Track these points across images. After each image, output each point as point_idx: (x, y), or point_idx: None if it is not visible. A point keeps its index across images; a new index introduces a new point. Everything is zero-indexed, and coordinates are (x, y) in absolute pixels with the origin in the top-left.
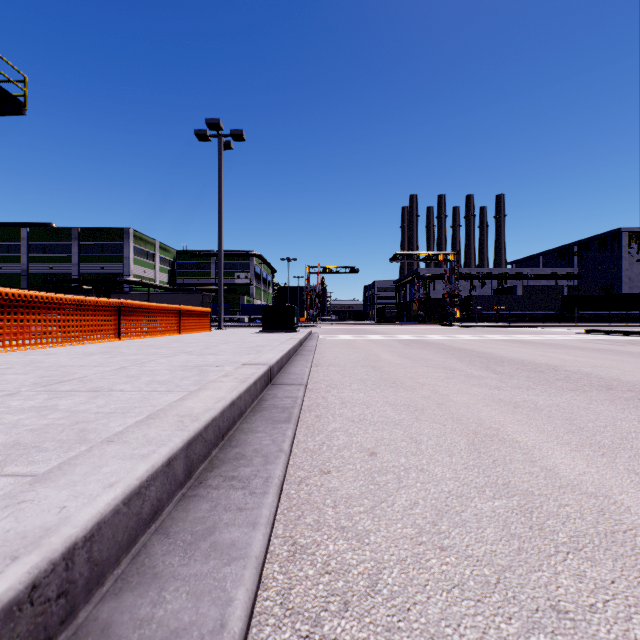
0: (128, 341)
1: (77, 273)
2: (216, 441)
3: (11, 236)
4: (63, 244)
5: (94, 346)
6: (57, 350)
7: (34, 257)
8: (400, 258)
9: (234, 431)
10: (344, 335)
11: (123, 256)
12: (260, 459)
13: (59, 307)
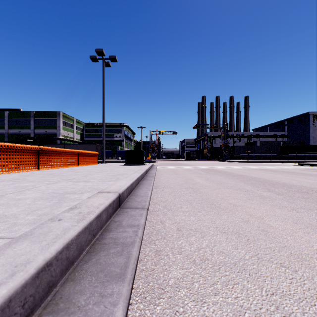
0: (43, 171)
1: (33, 134)
2: None
3: None
4: (26, 119)
5: (16, 174)
6: None
7: (11, 126)
8: (198, 126)
9: (43, 308)
10: (170, 166)
11: (57, 126)
12: None
13: None
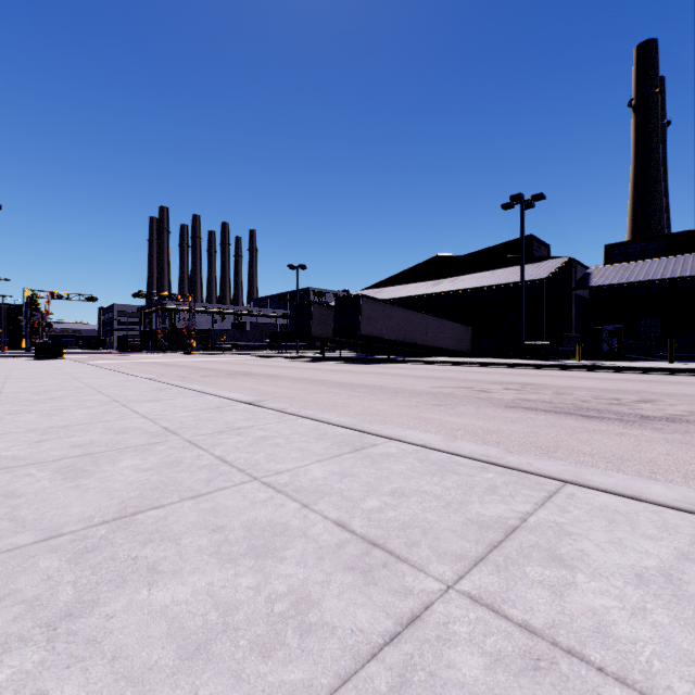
0: None
1: None
2: None
3: None
4: None
5: None
6: None
7: None
8: (144, 295)
9: None
10: (97, 361)
11: None
12: None
13: None
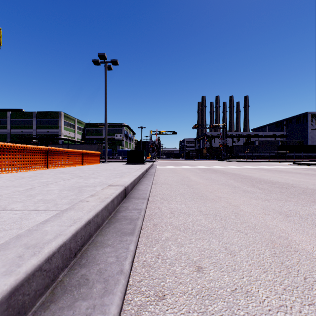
0: (52, 169)
1: (35, 134)
2: (65, 263)
3: (2, 116)
4: (28, 120)
5: (30, 172)
6: (5, 175)
7: (13, 126)
8: (197, 127)
9: (88, 245)
10: (170, 166)
11: (58, 126)
12: (100, 286)
13: (10, 150)
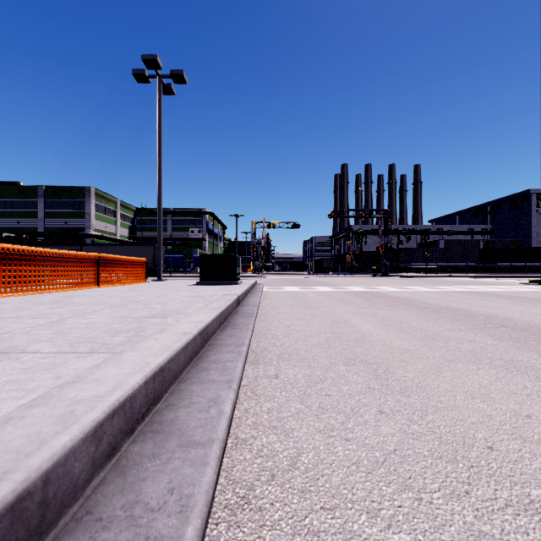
0: None
1: (42, 227)
2: None
3: None
4: (30, 201)
5: None
6: None
7: (2, 213)
8: (338, 214)
9: None
10: (290, 286)
11: (85, 212)
12: None
13: None
